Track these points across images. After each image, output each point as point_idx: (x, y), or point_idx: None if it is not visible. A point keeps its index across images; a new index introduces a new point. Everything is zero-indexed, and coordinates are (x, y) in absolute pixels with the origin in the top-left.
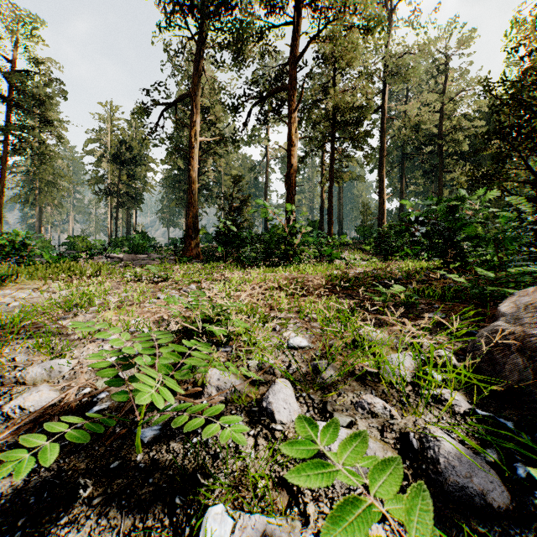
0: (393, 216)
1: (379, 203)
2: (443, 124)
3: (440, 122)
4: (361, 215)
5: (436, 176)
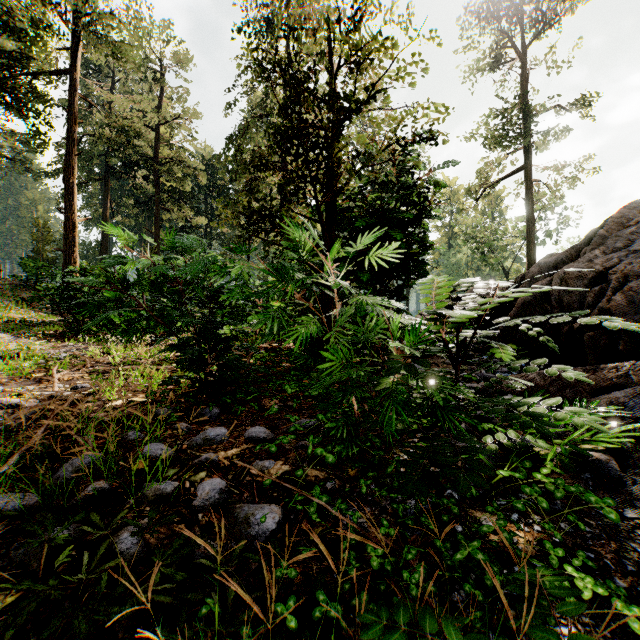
0: (92, 250)
1: (66, 227)
2: (160, 152)
3: (158, 145)
4: (33, 239)
5: (152, 212)
